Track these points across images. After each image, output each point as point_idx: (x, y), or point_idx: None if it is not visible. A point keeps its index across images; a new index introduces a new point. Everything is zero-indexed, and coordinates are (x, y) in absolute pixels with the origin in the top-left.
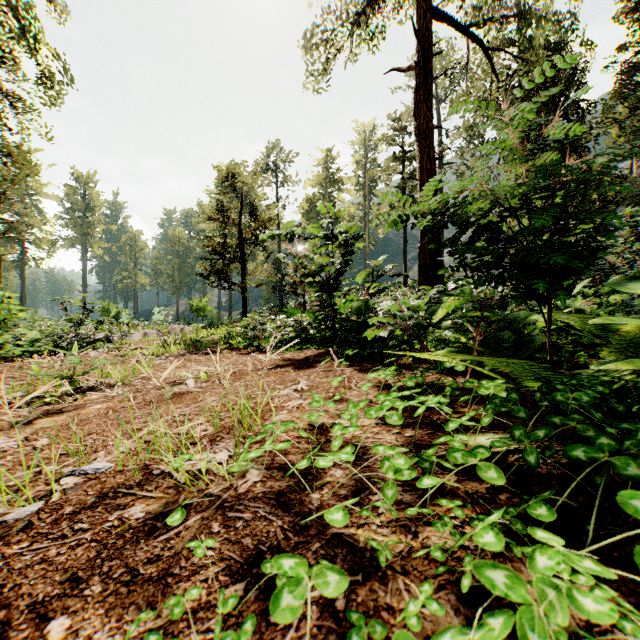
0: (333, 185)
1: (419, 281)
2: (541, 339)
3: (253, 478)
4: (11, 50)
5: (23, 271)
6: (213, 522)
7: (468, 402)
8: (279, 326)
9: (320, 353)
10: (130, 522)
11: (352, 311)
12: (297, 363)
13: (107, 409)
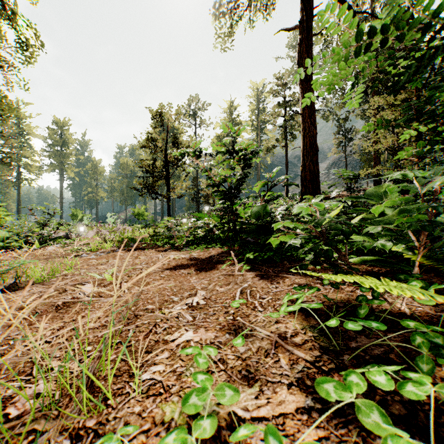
0: (235, 126)
1: (301, 192)
2: None
3: None
4: None
5: (19, 188)
6: None
7: None
8: (190, 228)
9: (223, 252)
10: None
11: (252, 215)
12: (200, 263)
13: None
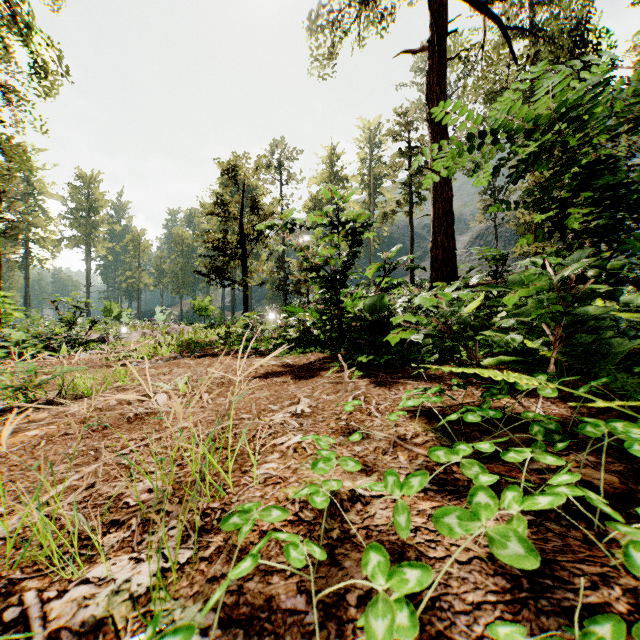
0: (337, 183)
1: (431, 278)
2: (621, 344)
3: None
4: (2, 38)
5: (27, 271)
6: None
7: None
8: (279, 326)
9: (326, 358)
10: None
11: (364, 308)
12: (298, 371)
13: (43, 437)
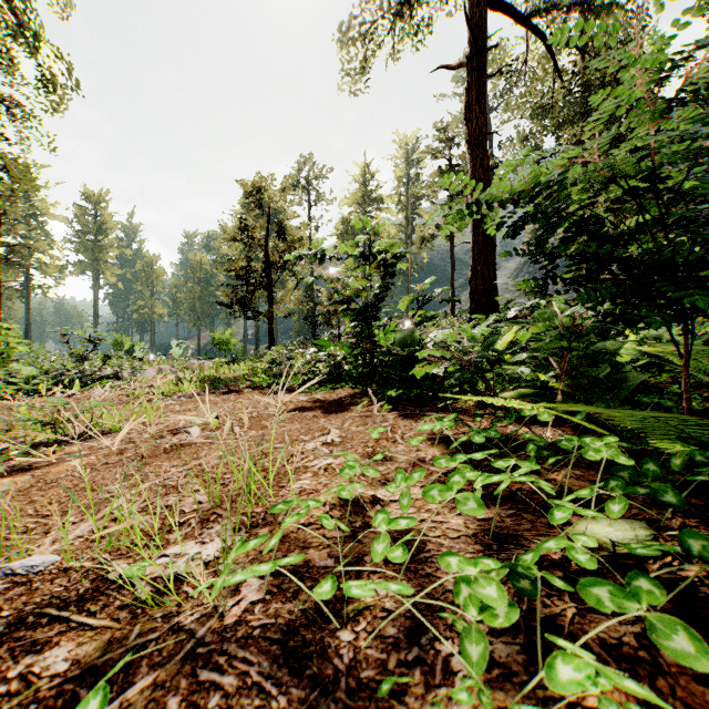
0: (372, 204)
1: (471, 309)
2: (637, 377)
3: (250, 595)
4: (7, 49)
5: (28, 300)
6: (170, 695)
7: (556, 464)
8: (309, 361)
9: (356, 393)
10: (40, 682)
11: (395, 343)
12: (328, 406)
13: (86, 466)
